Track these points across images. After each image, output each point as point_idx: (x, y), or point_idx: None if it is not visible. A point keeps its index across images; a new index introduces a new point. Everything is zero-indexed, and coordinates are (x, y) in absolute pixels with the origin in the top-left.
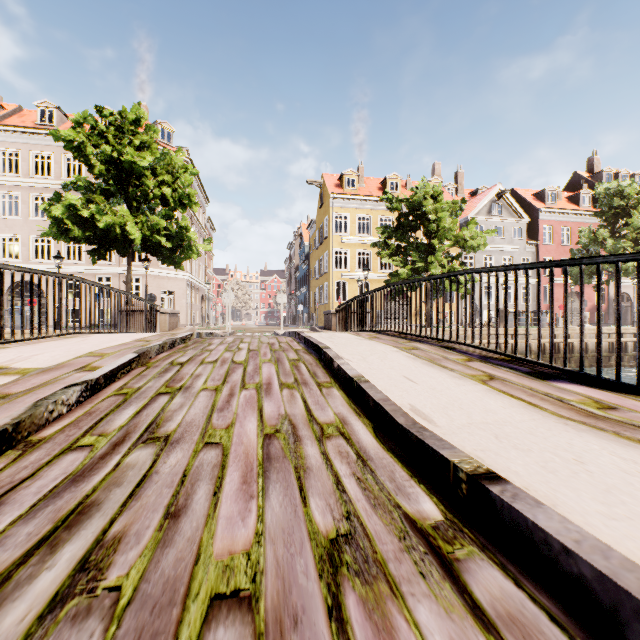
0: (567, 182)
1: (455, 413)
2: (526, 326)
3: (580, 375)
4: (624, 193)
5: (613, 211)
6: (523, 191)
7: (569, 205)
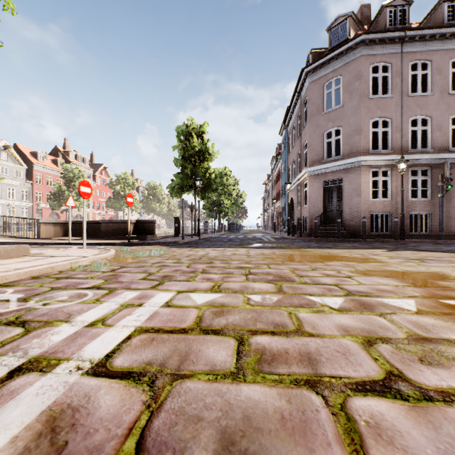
0: (52, 150)
1: (3, 241)
2: (17, 230)
3: (27, 238)
4: (74, 171)
5: (69, 178)
6: (24, 148)
7: (52, 164)
